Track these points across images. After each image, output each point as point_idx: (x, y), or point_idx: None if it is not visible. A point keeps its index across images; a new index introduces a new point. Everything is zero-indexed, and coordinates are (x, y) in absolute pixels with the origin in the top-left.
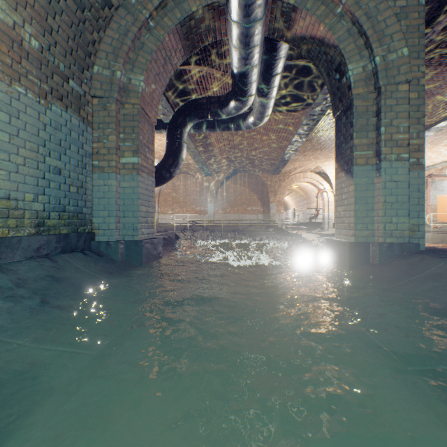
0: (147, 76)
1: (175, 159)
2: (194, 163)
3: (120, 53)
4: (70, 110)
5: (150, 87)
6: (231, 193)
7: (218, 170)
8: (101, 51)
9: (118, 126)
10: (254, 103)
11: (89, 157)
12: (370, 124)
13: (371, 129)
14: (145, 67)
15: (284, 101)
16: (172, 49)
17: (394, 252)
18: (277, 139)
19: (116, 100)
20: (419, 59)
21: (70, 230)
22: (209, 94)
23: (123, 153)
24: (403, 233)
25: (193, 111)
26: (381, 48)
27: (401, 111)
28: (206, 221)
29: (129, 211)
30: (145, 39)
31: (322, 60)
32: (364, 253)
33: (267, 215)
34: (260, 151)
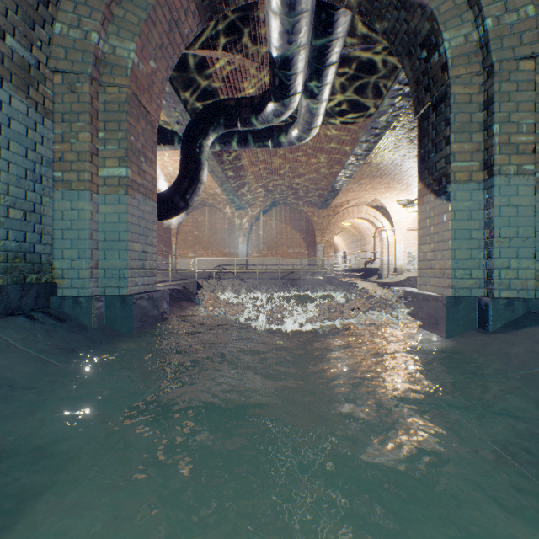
0: (140, 45)
1: (192, 182)
2: (221, 193)
3: (96, 4)
4: (9, 85)
5: (147, 64)
6: (268, 231)
7: (252, 203)
8: None
9: (95, 119)
10: (299, 108)
11: (48, 166)
12: (475, 122)
13: (477, 129)
14: (137, 29)
15: (338, 109)
16: (180, 9)
17: (515, 312)
18: (327, 161)
19: (92, 79)
20: None
21: (10, 280)
22: (239, 96)
23: (104, 161)
24: (526, 284)
25: (217, 116)
26: (495, 5)
27: (523, 100)
28: (237, 266)
29: (113, 250)
30: None
31: (400, 32)
32: (468, 314)
33: (313, 259)
34: (305, 177)
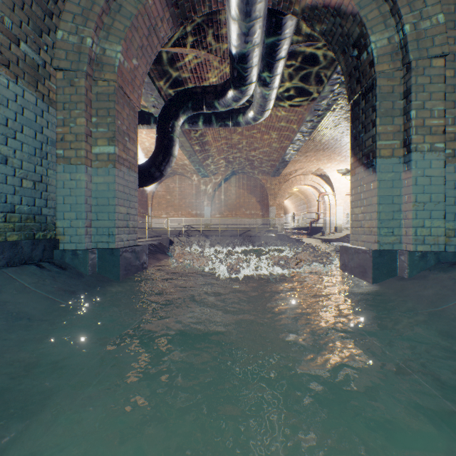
0: (125, 47)
1: (166, 155)
2: (189, 164)
3: (91, 15)
4: (22, 82)
5: (131, 62)
6: (229, 196)
7: (216, 172)
8: (67, 12)
9: (89, 107)
10: (254, 94)
11: (52, 145)
12: (396, 108)
13: (398, 114)
14: (123, 35)
15: (287, 94)
16: (157, 17)
17: (428, 263)
18: (278, 137)
19: (87, 75)
20: (455, 30)
21: (23, 237)
22: (205, 84)
23: (96, 141)
24: (438, 239)
25: (186, 101)
26: (412, 14)
27: (435, 91)
28: (202, 225)
29: (103, 212)
30: (123, 0)
31: (336, 34)
32: (391, 264)
33: (267, 219)
34: (259, 151)
